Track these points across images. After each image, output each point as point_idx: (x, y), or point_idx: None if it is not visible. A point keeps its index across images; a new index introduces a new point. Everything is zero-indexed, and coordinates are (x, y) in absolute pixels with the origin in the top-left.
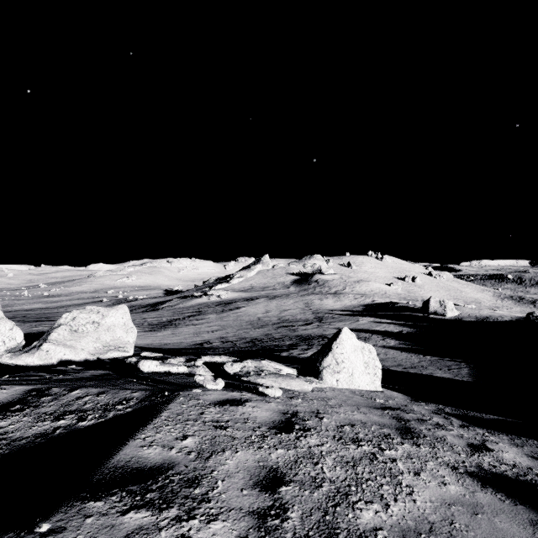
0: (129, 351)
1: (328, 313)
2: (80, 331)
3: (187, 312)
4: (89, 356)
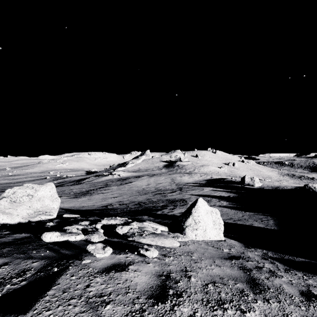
0: (53, 215)
1: (185, 185)
2: (18, 201)
3: (99, 185)
4: (22, 220)
